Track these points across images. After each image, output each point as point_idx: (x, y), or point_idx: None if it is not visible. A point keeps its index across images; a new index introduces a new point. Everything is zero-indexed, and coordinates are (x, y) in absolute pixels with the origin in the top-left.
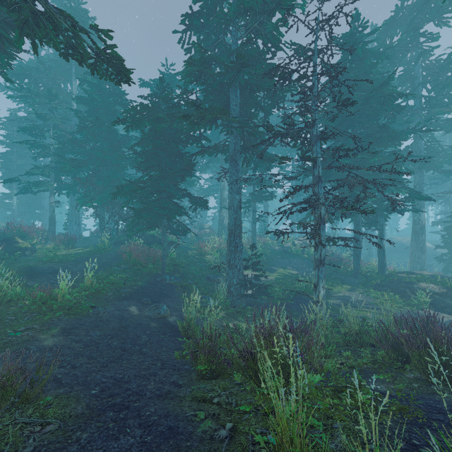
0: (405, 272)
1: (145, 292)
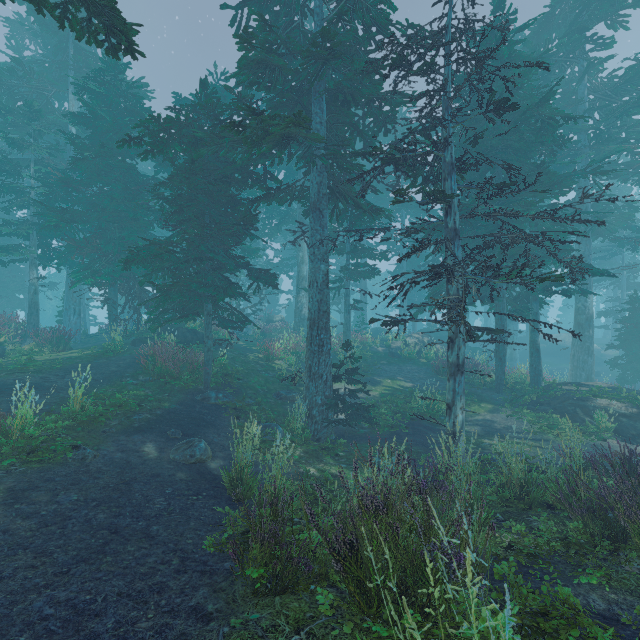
0: (570, 383)
1: (175, 418)
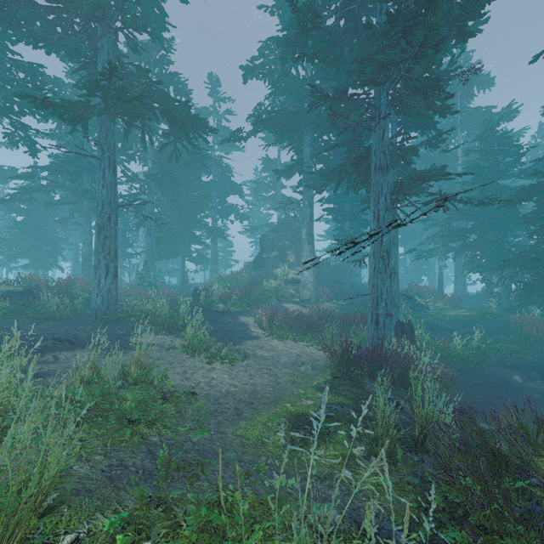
0: None
1: (535, 368)
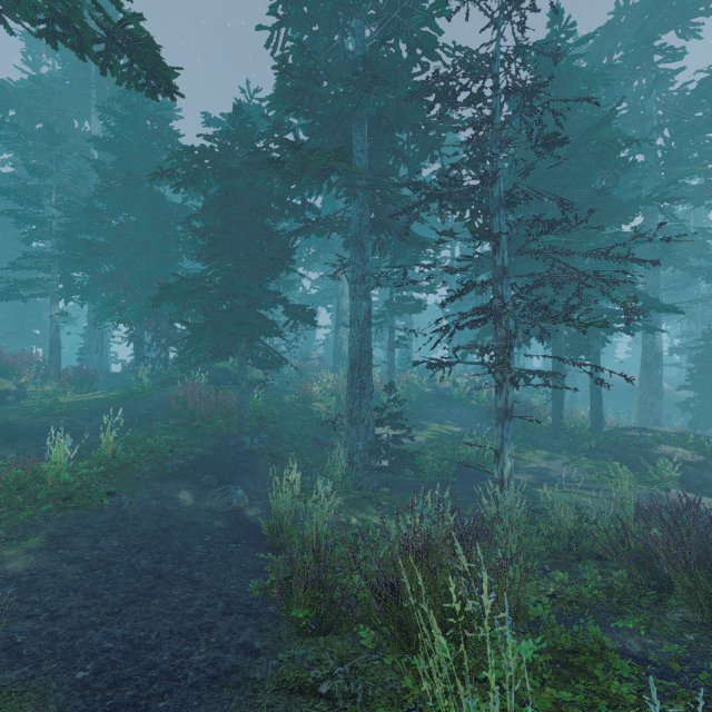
0: (634, 428)
1: (208, 465)
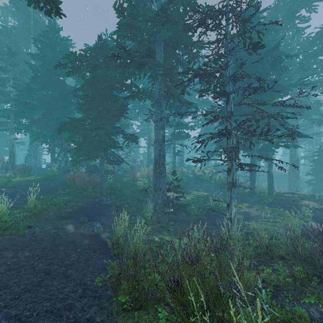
0: (288, 192)
1: (84, 211)
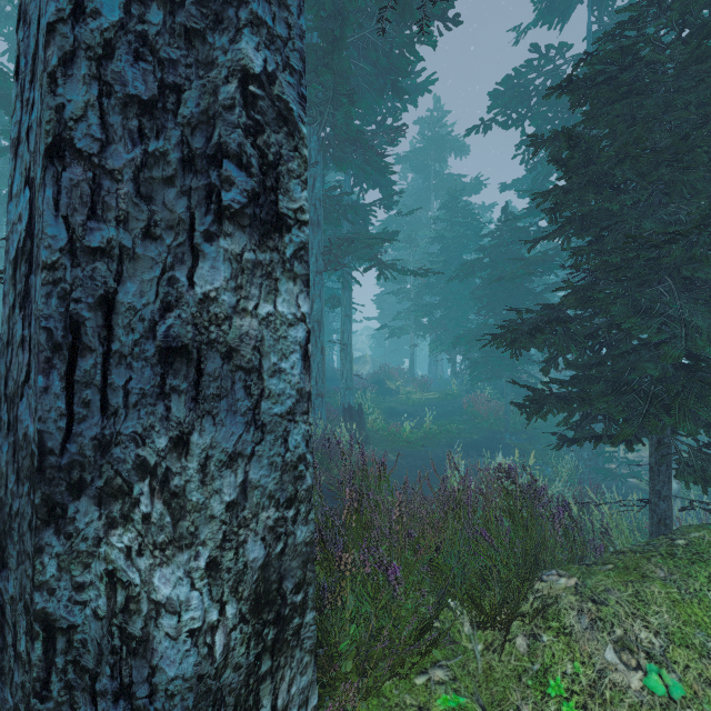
0: None
1: (477, 445)
